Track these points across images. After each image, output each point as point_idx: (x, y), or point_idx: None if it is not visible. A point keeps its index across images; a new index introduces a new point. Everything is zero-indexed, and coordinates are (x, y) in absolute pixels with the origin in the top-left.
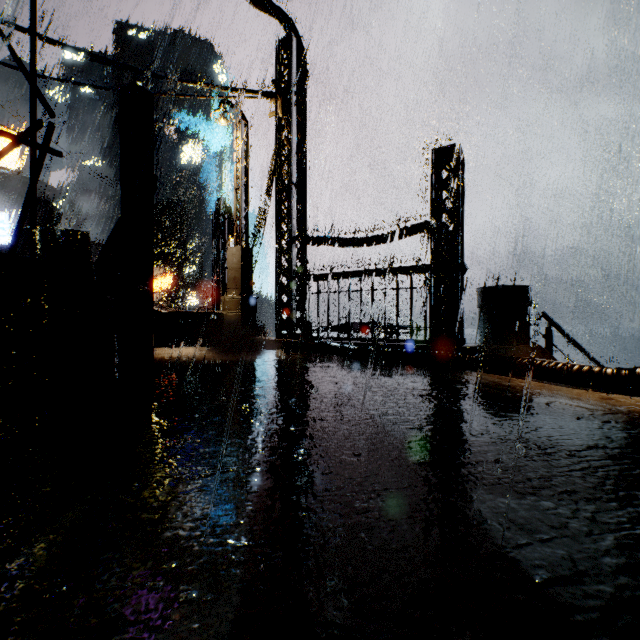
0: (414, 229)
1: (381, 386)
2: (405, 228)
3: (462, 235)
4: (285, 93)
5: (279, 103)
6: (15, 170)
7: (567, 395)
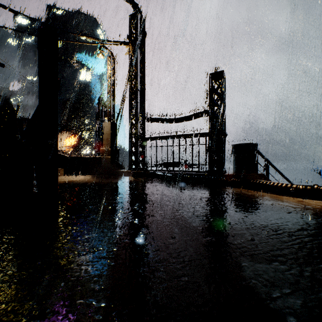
0: (200, 114)
1: (185, 196)
2: (196, 114)
3: (224, 117)
4: (134, 42)
5: (131, 47)
6: None
7: (280, 199)
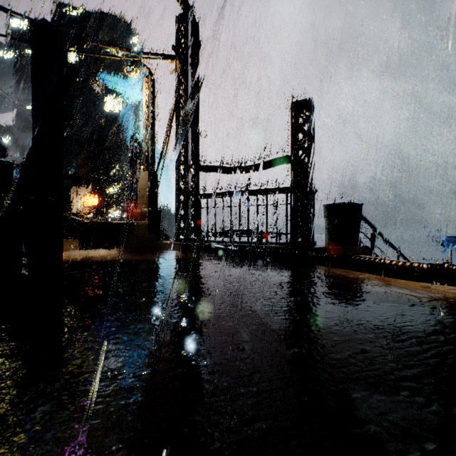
0: (278, 161)
1: (257, 280)
2: (272, 160)
3: (313, 166)
4: (182, 56)
5: (178, 63)
6: None
7: (396, 285)
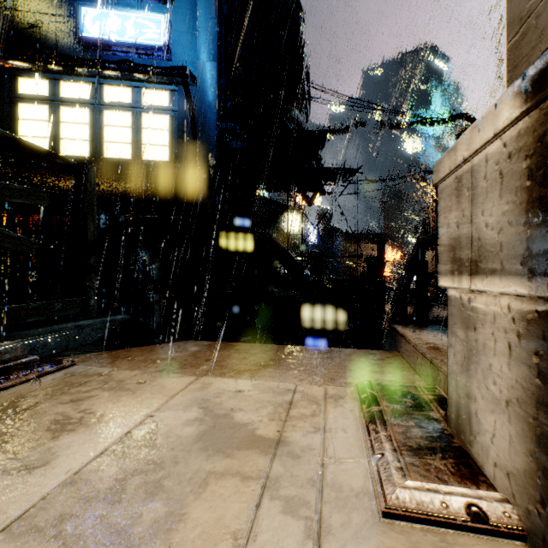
0: None
1: None
2: None
3: None
4: None
5: None
6: (320, 205)
7: None
